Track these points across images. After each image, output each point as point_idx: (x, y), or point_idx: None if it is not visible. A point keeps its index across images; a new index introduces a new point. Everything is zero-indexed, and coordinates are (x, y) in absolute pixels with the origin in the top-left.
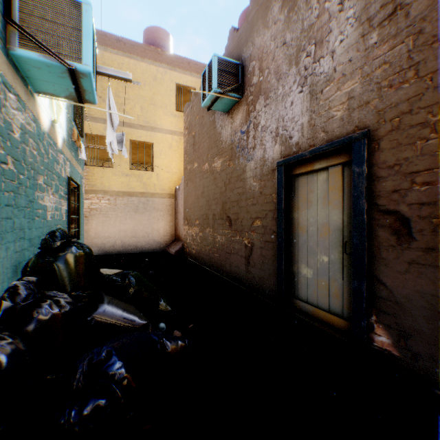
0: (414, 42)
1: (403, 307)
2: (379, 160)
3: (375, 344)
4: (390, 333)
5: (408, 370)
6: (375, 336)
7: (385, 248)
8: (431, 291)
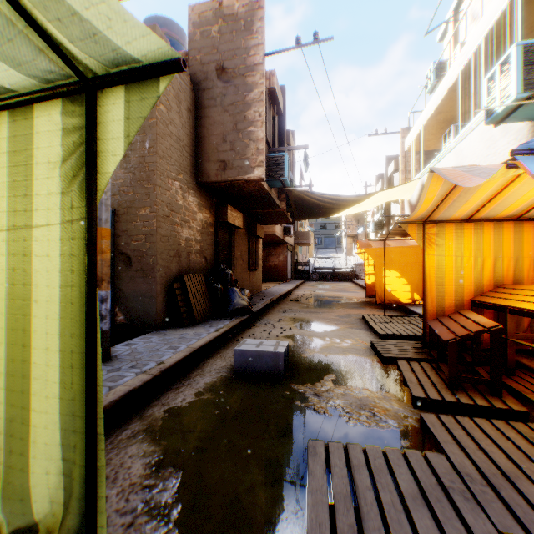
0: (133, 177)
1: (129, 299)
2: (120, 227)
3: (118, 322)
4: (124, 313)
5: (131, 327)
6: (118, 318)
7: (122, 272)
8: (138, 288)
